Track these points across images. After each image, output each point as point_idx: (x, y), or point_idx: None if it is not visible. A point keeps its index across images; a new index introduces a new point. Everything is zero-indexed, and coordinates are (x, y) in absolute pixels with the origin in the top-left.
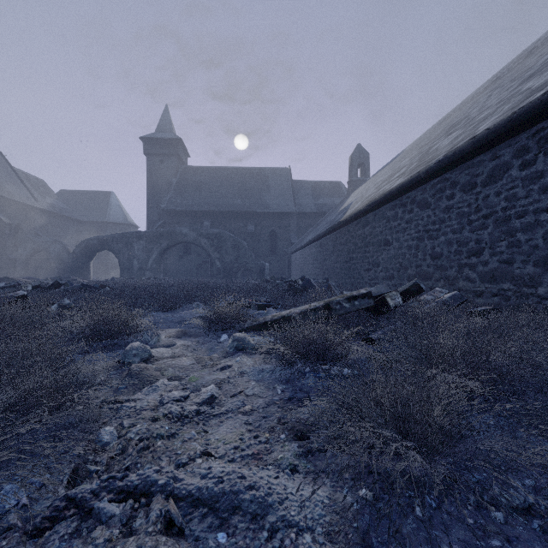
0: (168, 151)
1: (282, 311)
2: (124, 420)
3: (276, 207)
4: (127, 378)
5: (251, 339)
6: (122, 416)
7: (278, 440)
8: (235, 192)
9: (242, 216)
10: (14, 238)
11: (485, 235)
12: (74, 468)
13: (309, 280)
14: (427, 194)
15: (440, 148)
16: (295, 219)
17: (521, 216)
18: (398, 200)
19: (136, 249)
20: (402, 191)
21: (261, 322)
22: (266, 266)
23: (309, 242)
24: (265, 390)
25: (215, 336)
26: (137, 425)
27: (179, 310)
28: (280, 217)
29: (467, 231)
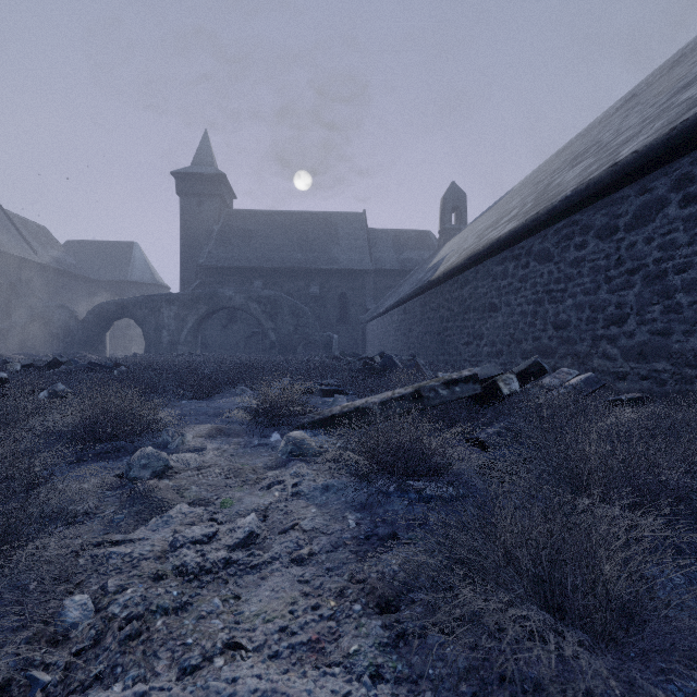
0: (207, 190)
1: (355, 398)
2: (109, 580)
3: (347, 263)
4: (127, 504)
5: (311, 443)
6: (109, 571)
7: (350, 614)
8: (294, 243)
9: (304, 274)
10: (7, 302)
11: (631, 296)
12: (4, 683)
13: (390, 357)
14: (549, 243)
15: (565, 182)
16: (372, 278)
17: (683, 270)
18: (508, 252)
19: (166, 317)
20: (515, 239)
21: (326, 415)
22: (334, 339)
23: (390, 308)
24: (331, 522)
25: (263, 435)
26: (127, 591)
27: (217, 397)
28: (352, 275)
29: (605, 292)
